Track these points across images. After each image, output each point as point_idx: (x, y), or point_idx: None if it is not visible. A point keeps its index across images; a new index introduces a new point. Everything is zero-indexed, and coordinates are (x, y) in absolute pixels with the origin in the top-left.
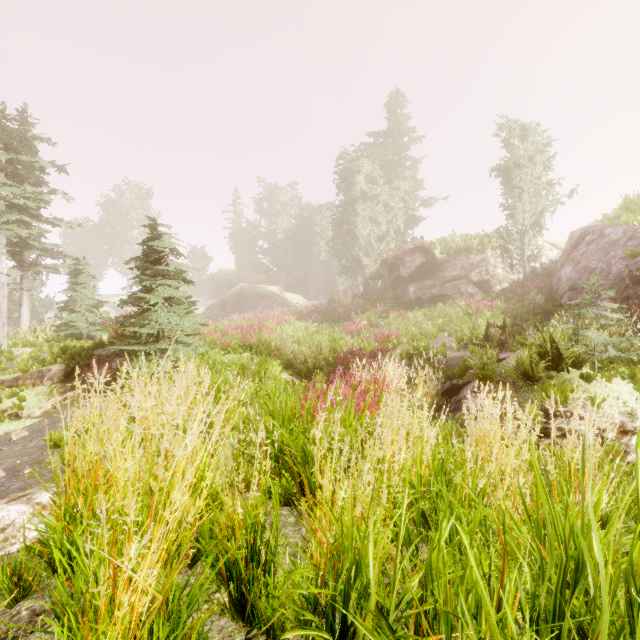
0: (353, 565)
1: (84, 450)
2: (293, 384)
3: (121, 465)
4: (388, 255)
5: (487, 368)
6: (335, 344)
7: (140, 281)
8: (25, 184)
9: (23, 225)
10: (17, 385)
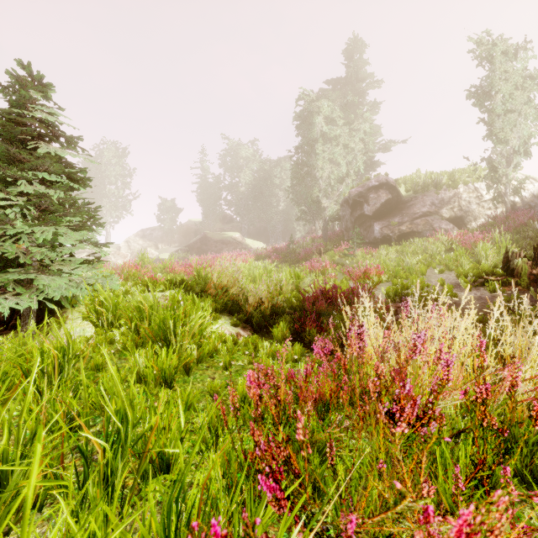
0: None
1: None
2: (234, 342)
3: None
4: (351, 193)
5: None
6: (298, 282)
7: None
8: None
9: None
10: None
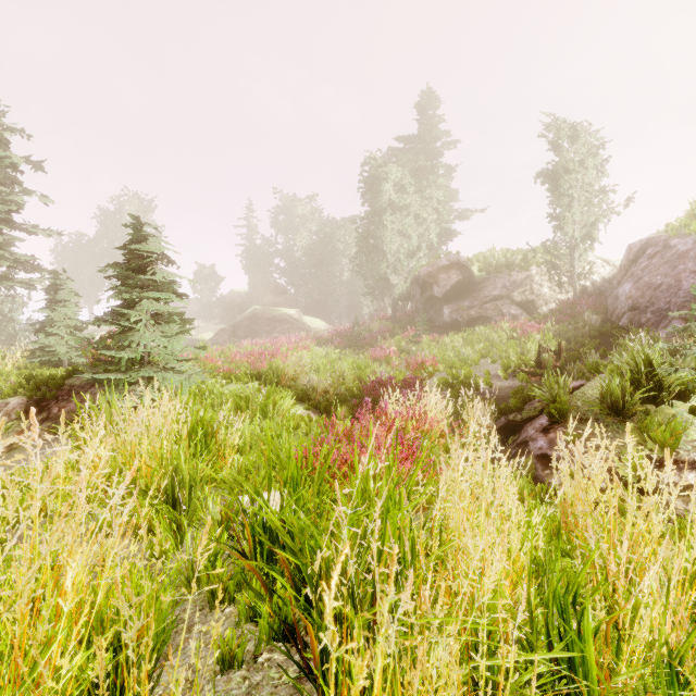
0: None
1: None
2: (309, 420)
3: None
4: (420, 272)
5: (560, 400)
6: (360, 372)
7: (119, 293)
8: None
9: None
10: None
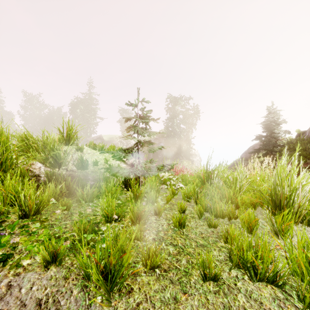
0: None
1: None
2: None
3: None
4: (88, 139)
5: None
6: None
7: None
8: None
9: None
10: None
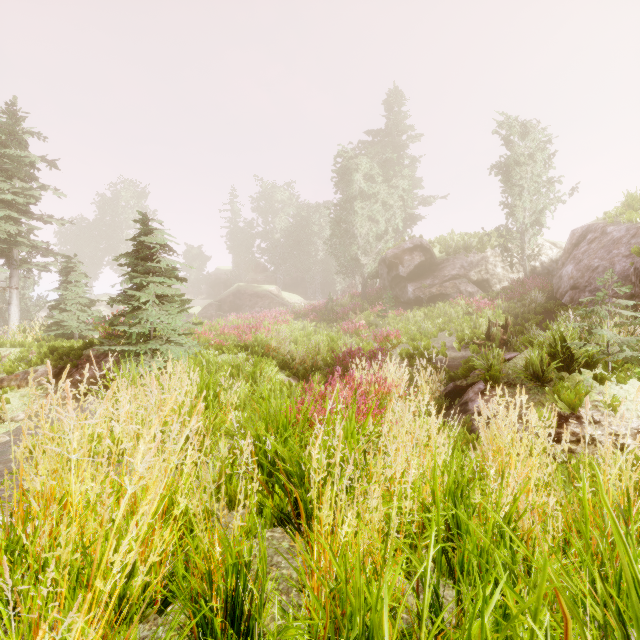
0: (362, 639)
1: (36, 469)
2: (290, 385)
3: (77, 489)
4: (387, 254)
5: (494, 369)
6: (333, 344)
7: (130, 278)
8: (14, 179)
9: (12, 221)
10: (1, 387)
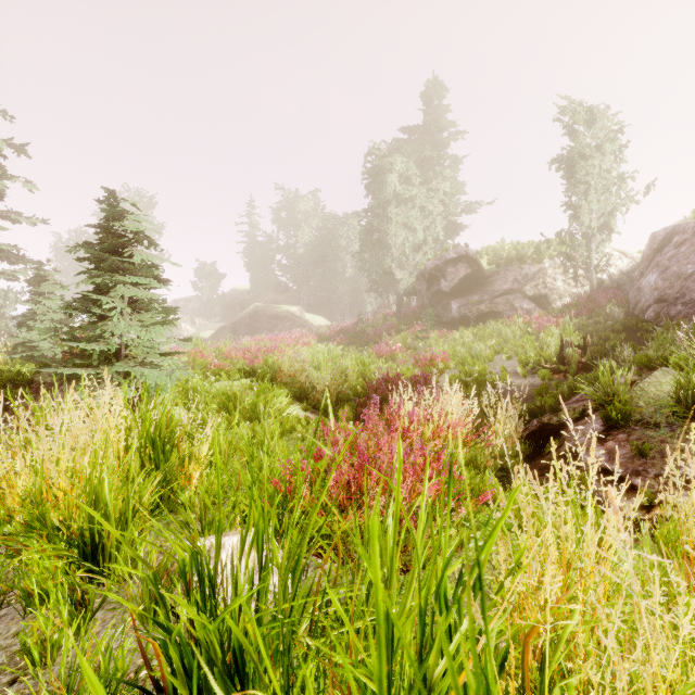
0: None
1: None
2: (307, 422)
3: None
4: (426, 266)
5: (619, 399)
6: (364, 369)
7: (90, 276)
8: None
9: None
10: None
